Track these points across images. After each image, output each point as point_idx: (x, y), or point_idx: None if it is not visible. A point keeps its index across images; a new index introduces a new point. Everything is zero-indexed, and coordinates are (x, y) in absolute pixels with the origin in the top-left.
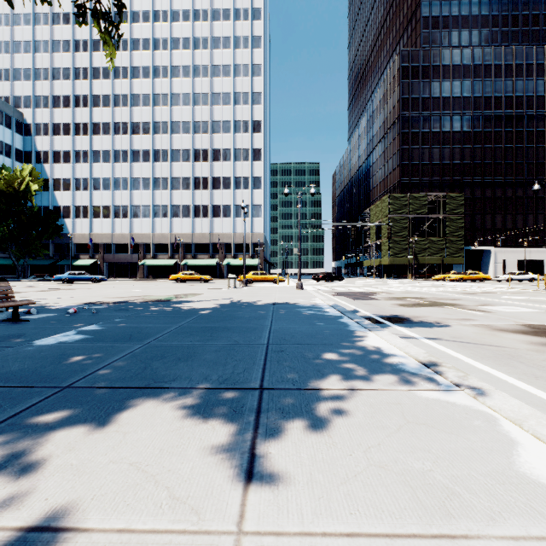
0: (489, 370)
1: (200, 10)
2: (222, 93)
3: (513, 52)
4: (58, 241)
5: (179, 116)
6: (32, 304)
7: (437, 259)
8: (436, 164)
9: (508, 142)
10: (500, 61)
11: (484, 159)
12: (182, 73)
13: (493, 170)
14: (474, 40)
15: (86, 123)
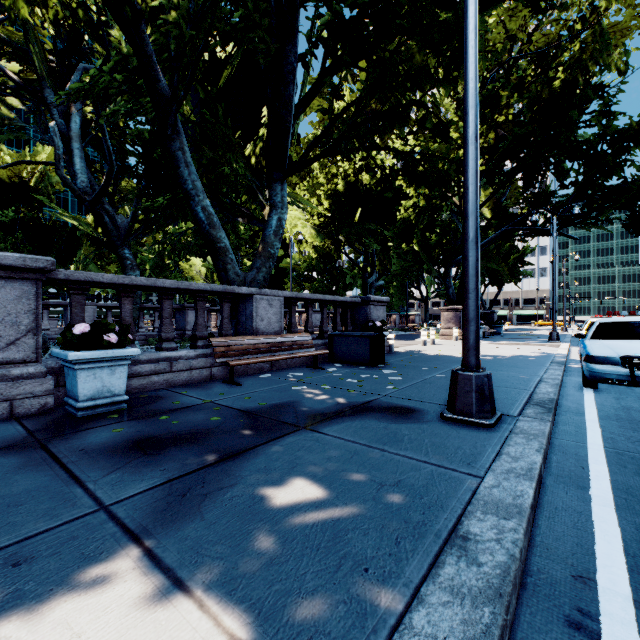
0: None
1: None
2: None
3: None
4: None
5: None
6: None
7: None
8: None
9: None
10: None
11: None
12: None
13: None
14: None
15: None
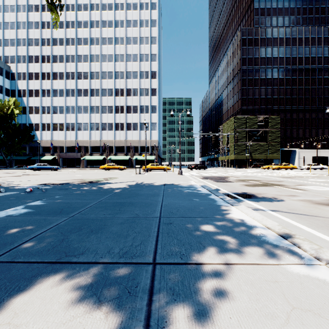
0: (328, 239)
1: (119, 3)
2: (132, 54)
3: (309, 30)
4: (31, 145)
5: (106, 68)
6: (5, 185)
7: (263, 156)
8: (263, 98)
9: (307, 85)
10: (301, 36)
11: (292, 95)
12: (108, 42)
13: (297, 101)
14: (286, 23)
15: (49, 72)
